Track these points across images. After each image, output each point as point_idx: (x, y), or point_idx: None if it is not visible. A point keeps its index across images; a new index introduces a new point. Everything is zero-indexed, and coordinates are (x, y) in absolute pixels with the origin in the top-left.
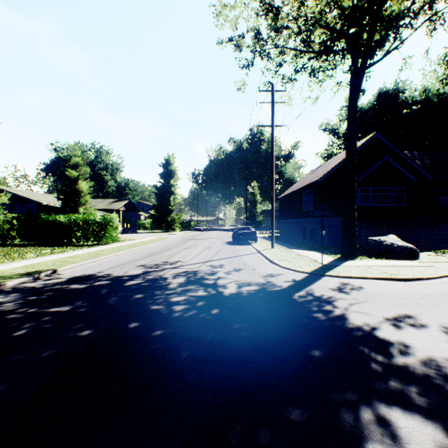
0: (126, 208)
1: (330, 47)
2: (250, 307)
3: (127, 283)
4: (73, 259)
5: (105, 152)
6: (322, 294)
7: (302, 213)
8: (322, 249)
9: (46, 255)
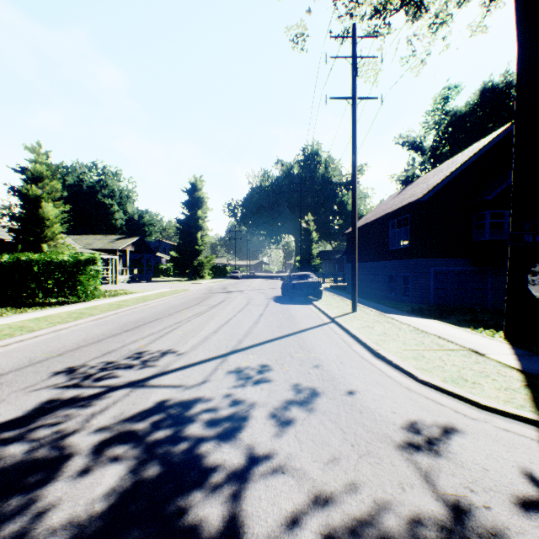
0: (135, 248)
1: None
2: None
3: None
4: None
5: (111, 175)
6: None
7: (387, 252)
8: None
9: None
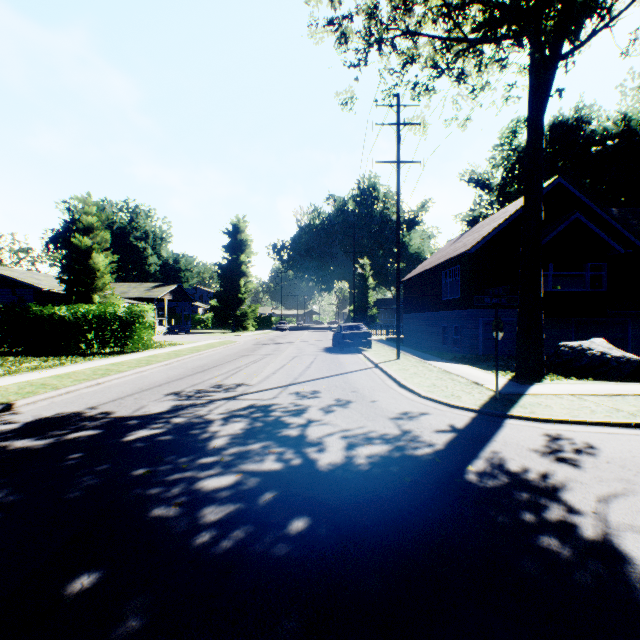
0: (173, 297)
1: (500, 20)
2: (378, 512)
3: (131, 435)
4: (60, 380)
5: (144, 214)
6: (524, 467)
7: (441, 303)
8: (496, 366)
9: (20, 373)
